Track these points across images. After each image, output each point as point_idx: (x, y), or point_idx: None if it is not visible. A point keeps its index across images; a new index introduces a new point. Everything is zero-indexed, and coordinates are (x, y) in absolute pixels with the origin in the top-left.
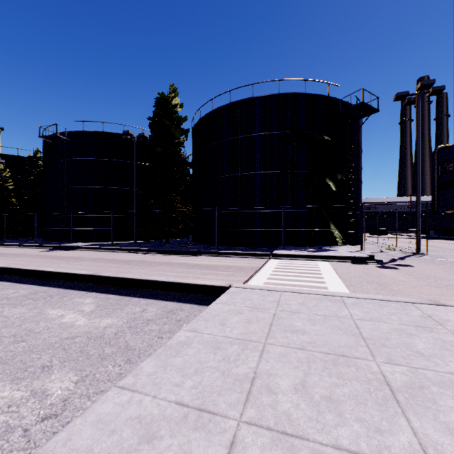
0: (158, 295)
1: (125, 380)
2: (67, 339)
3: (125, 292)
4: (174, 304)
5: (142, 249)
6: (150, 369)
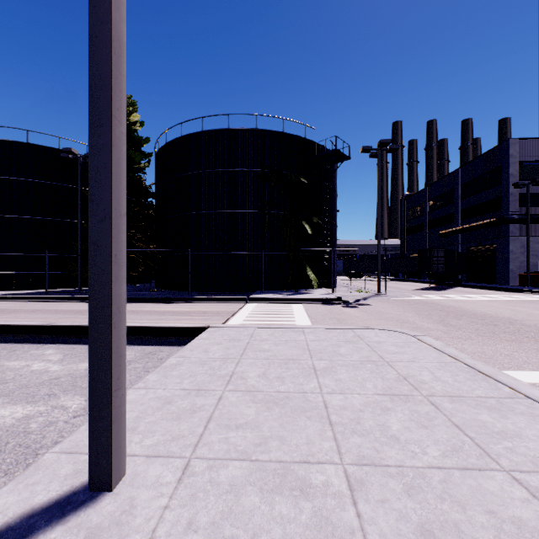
0: (132, 341)
1: (138, 385)
2: (51, 380)
3: None
4: (152, 347)
5: None
6: (155, 379)
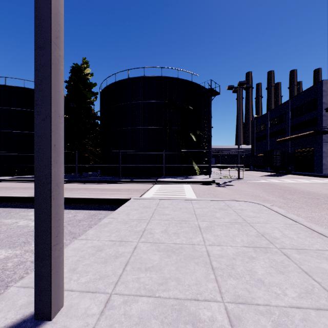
0: (82, 207)
1: (81, 237)
2: (29, 232)
3: None
4: (94, 211)
5: None
6: (93, 233)
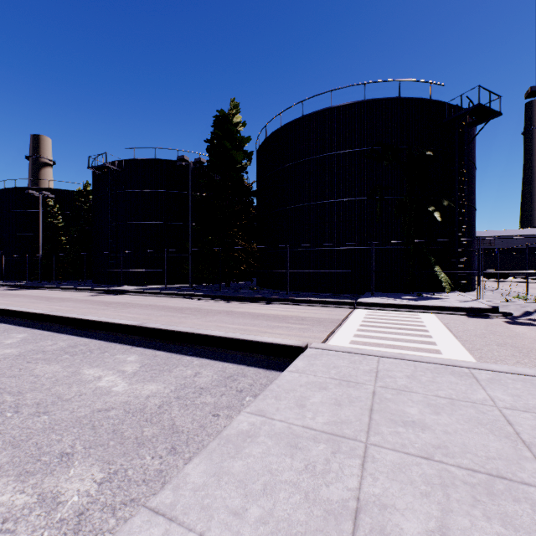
0: (215, 353)
1: (161, 496)
2: (99, 411)
3: (176, 348)
4: (234, 367)
5: (199, 294)
6: (198, 479)
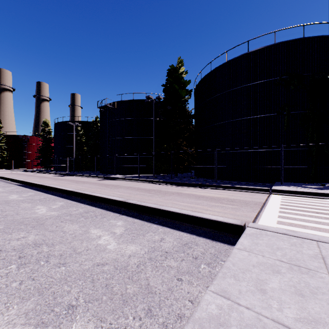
0: (173, 224)
1: None
2: (97, 265)
3: (147, 218)
4: (188, 236)
5: (159, 181)
6: None
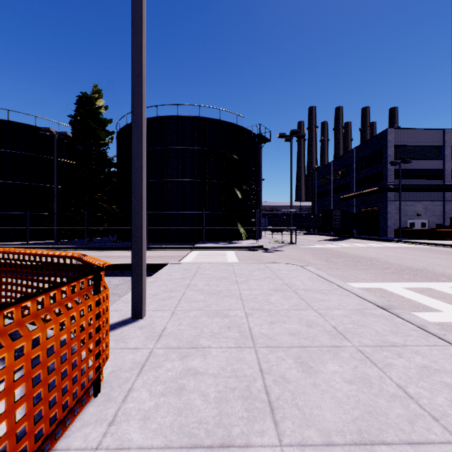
0: (113, 275)
1: None
2: None
3: None
4: (129, 278)
5: (71, 247)
6: None
